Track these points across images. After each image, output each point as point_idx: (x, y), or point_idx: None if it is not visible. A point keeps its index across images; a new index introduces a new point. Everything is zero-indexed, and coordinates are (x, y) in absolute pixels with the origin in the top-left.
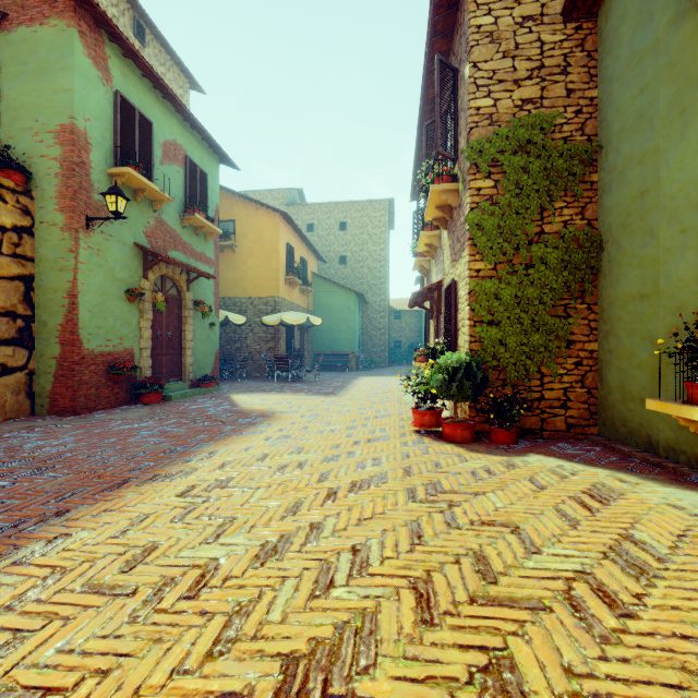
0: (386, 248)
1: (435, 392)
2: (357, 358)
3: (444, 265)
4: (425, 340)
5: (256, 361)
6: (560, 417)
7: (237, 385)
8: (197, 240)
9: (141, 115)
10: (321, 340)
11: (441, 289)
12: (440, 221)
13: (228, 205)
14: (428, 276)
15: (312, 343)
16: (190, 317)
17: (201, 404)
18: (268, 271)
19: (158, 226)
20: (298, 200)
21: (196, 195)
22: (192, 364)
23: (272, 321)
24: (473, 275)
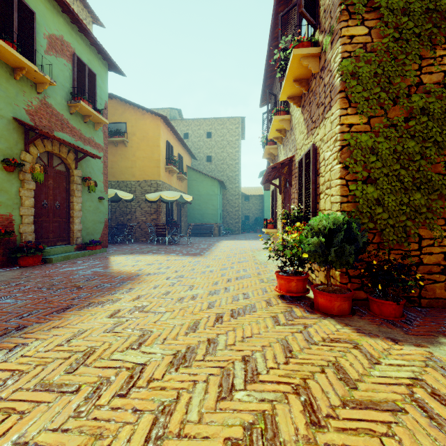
0: (239, 150)
1: (307, 257)
2: (219, 227)
3: (296, 142)
4: (273, 212)
5: (143, 229)
6: (439, 283)
7: (123, 247)
8: (86, 127)
9: (20, 0)
10: (193, 215)
11: (291, 165)
12: (294, 100)
13: (121, 111)
14: (274, 161)
15: (187, 216)
16: (78, 191)
17: (76, 266)
18: (152, 160)
19: (43, 107)
20: (178, 117)
21: (85, 89)
22: (80, 230)
23: (153, 197)
24: (345, 130)
